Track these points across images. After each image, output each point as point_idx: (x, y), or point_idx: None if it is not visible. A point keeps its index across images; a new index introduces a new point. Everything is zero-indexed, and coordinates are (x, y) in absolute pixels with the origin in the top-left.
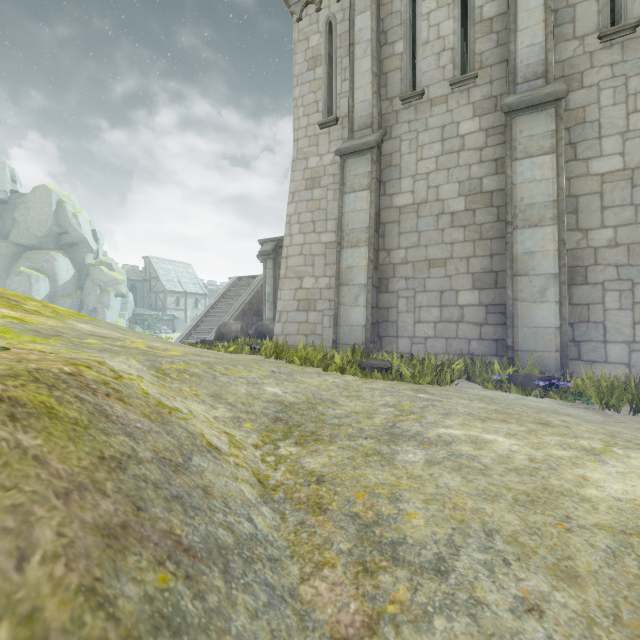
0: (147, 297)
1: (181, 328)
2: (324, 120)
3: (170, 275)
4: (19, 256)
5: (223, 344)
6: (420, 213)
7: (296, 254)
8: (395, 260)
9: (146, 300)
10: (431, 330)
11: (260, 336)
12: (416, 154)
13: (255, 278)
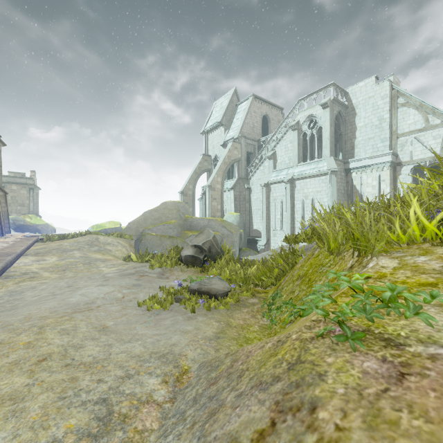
0: None
1: None
2: None
3: None
4: None
5: None
6: None
7: None
8: None
9: None
10: None
11: None
12: None
13: None
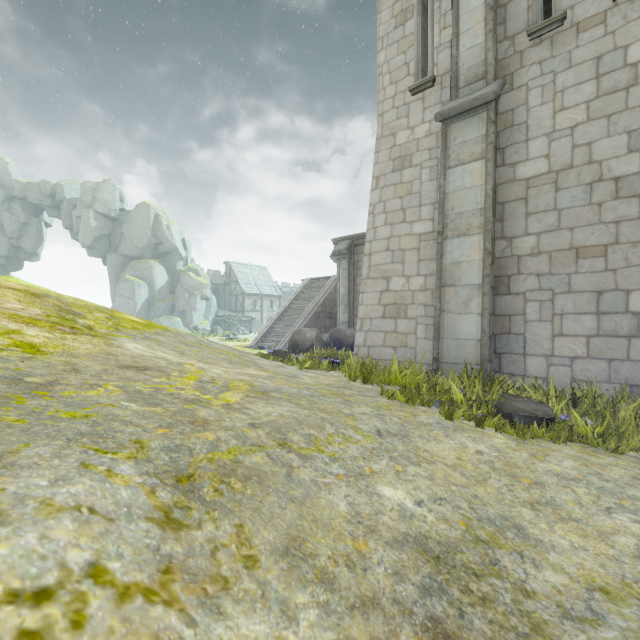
0: (228, 299)
1: (257, 329)
2: (417, 83)
3: (248, 278)
4: (126, 266)
5: (298, 359)
6: (560, 184)
7: (381, 250)
8: (520, 251)
9: (227, 302)
10: (581, 347)
11: (336, 343)
12: (553, 104)
13: (328, 279)
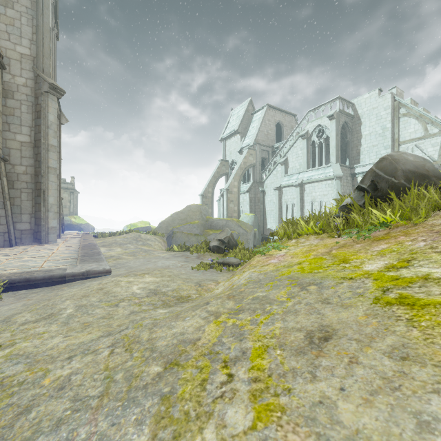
0: None
1: None
2: None
3: None
4: None
5: None
6: None
7: None
8: None
9: None
10: None
11: None
12: None
13: None
